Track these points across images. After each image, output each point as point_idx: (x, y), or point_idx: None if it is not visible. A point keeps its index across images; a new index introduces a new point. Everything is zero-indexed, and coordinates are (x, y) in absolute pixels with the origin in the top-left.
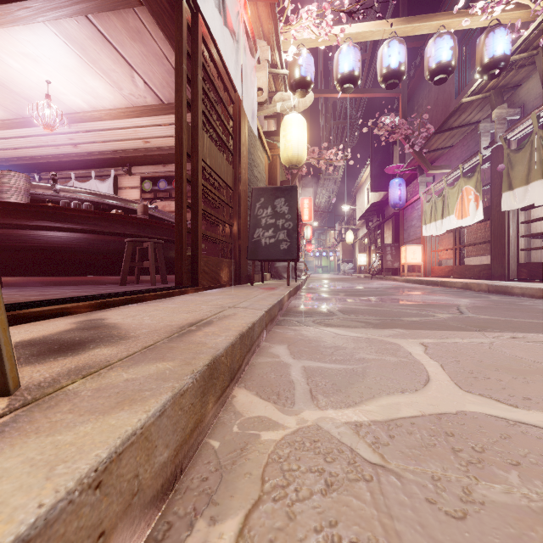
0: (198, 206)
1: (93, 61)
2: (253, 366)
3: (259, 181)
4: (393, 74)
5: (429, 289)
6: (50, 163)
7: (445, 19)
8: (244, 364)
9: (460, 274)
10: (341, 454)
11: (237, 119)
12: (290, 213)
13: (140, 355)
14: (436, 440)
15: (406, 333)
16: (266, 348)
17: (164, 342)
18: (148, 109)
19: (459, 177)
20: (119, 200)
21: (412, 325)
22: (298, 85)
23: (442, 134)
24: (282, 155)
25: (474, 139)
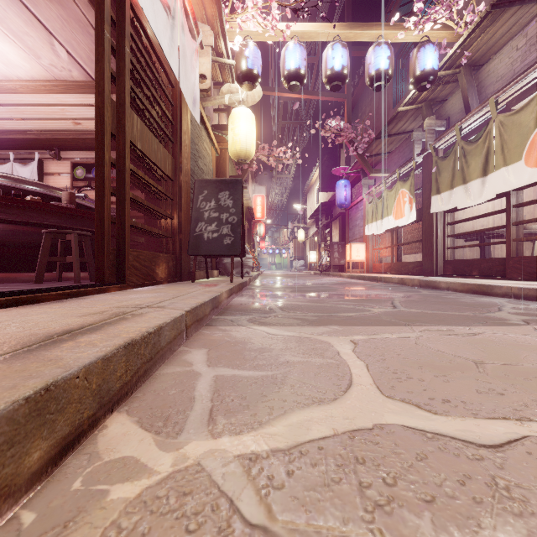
0: (126, 194)
1: None
2: (153, 379)
3: (205, 173)
4: (336, 76)
5: (370, 285)
6: None
7: (383, 29)
8: (138, 379)
9: (397, 270)
10: (214, 513)
11: (178, 104)
12: (235, 207)
13: None
14: (343, 472)
15: (340, 329)
16: (182, 354)
17: None
18: (74, 85)
19: (396, 181)
20: (37, 186)
21: (347, 321)
22: (245, 77)
23: (382, 140)
24: (230, 149)
25: (409, 147)
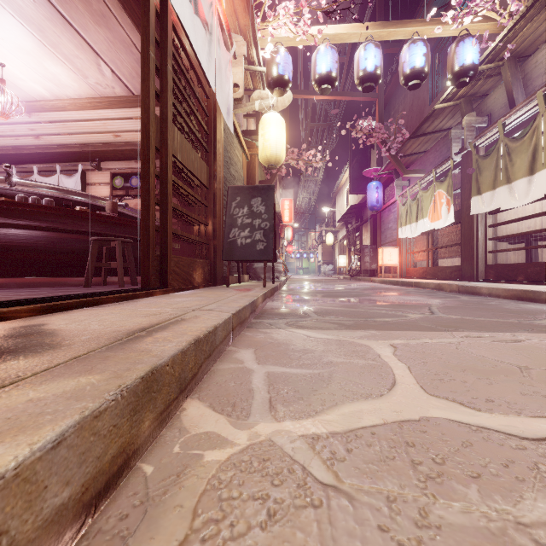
0: (168, 203)
1: (54, 45)
2: (213, 373)
3: (236, 180)
4: (369, 77)
5: (404, 290)
6: (9, 155)
7: (418, 26)
8: (201, 372)
9: (433, 275)
10: (291, 474)
11: (212, 114)
12: (267, 213)
13: (63, 368)
14: (396, 452)
15: (378, 334)
16: (231, 353)
17: (100, 350)
18: (116, 101)
19: (432, 182)
20: (84, 196)
21: (384, 326)
22: (275, 83)
23: (416, 139)
24: (261, 154)
25: (446, 145)
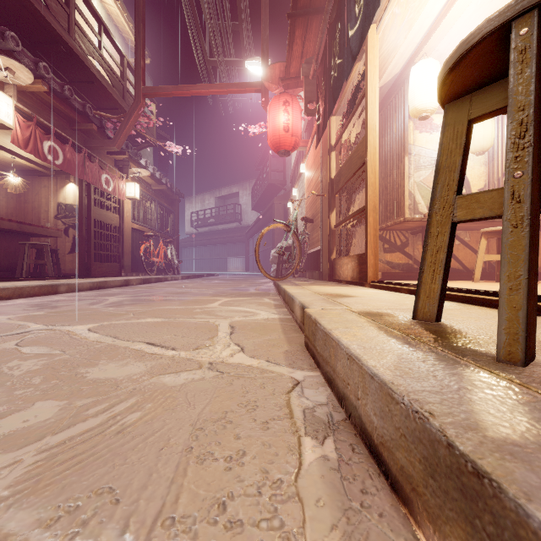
0: None
1: None
2: None
3: None
4: None
5: None
6: None
7: None
8: None
9: None
10: None
11: None
12: None
13: None
14: None
15: None
16: None
17: None
18: None
19: None
20: None
21: None
22: None
23: None
24: None
25: None
